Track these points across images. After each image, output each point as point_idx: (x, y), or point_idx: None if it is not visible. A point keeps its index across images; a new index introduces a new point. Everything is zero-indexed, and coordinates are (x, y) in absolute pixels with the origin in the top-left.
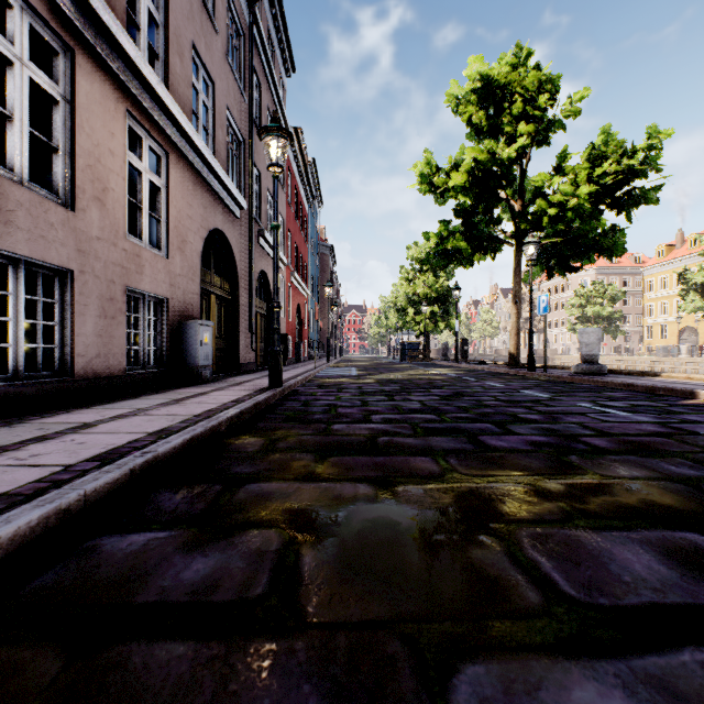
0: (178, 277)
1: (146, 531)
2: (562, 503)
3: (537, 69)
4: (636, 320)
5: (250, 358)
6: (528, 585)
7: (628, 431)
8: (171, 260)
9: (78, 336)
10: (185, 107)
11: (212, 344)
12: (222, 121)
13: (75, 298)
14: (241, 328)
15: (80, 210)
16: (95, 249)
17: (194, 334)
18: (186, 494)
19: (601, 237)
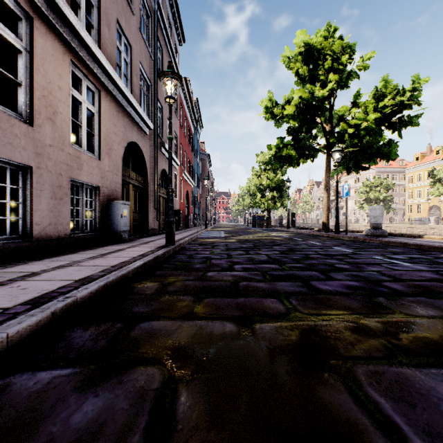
0: (107, 172)
1: (53, 369)
2: (383, 340)
3: (340, 39)
4: (401, 201)
5: (155, 225)
6: (376, 431)
7: (414, 277)
8: (101, 161)
9: (36, 211)
10: (111, 60)
11: (130, 217)
12: (137, 71)
13: (33, 185)
14: (149, 206)
15: (37, 126)
16: (48, 152)
17: (117, 210)
18: (93, 331)
19: (382, 147)
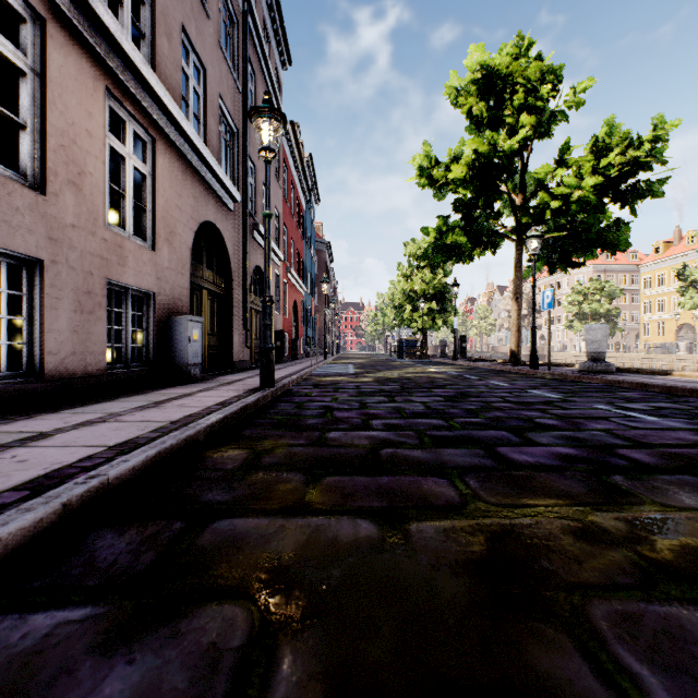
0: (166, 271)
1: (58, 608)
2: (631, 552)
3: (539, 59)
4: (632, 317)
5: (244, 355)
6: None
7: (666, 441)
8: (157, 252)
9: (49, 332)
10: (173, 91)
11: (204, 341)
12: (215, 109)
13: (45, 291)
14: (235, 324)
15: (52, 194)
16: (69, 237)
17: (182, 331)
18: (134, 537)
19: (604, 231)
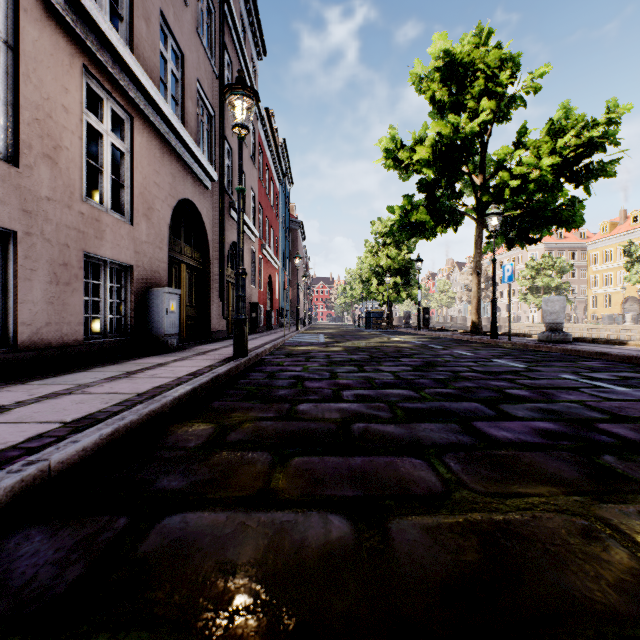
0: (144, 244)
1: None
2: None
3: (498, 48)
4: (581, 291)
5: (221, 325)
6: None
7: None
8: (135, 226)
9: (23, 303)
10: (151, 73)
11: (183, 313)
12: (192, 93)
13: (19, 262)
14: (212, 297)
15: (26, 167)
16: (44, 210)
17: (159, 302)
18: (66, 539)
19: (560, 209)
